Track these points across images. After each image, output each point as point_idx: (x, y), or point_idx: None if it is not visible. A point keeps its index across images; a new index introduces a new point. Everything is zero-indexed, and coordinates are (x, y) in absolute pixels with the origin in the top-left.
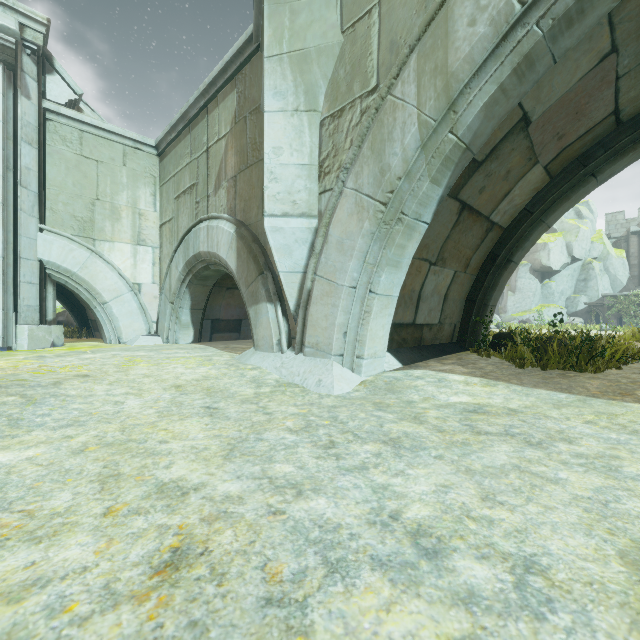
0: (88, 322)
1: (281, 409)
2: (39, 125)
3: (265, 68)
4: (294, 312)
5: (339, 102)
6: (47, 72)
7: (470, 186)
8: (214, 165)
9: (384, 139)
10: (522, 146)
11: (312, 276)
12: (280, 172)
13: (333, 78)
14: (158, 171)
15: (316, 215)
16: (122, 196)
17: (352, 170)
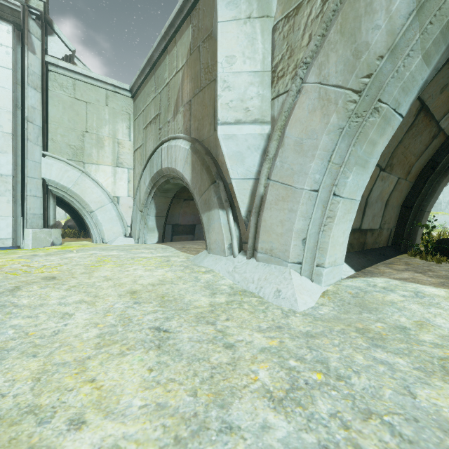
0: (85, 226)
1: (244, 337)
2: (42, 74)
3: None
4: (245, 218)
5: None
6: (49, 34)
7: (435, 83)
8: (173, 95)
9: (359, 14)
10: None
11: (265, 181)
12: (233, 80)
13: None
14: (132, 109)
15: (268, 121)
16: (105, 129)
17: (314, 62)
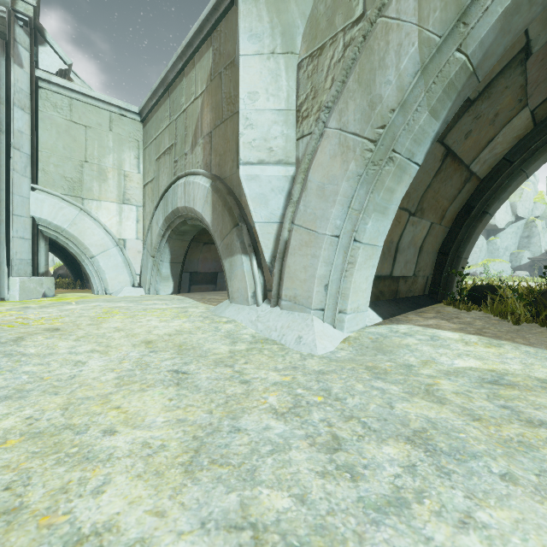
0: (82, 275)
1: (260, 375)
2: (31, 92)
3: (240, 10)
4: (270, 264)
5: (318, 40)
6: (39, 43)
7: (457, 129)
8: (191, 124)
9: (374, 67)
10: (516, 84)
11: (289, 226)
12: (256, 118)
13: (312, 16)
14: (141, 136)
15: (293, 162)
16: (108, 159)
17: (335, 108)
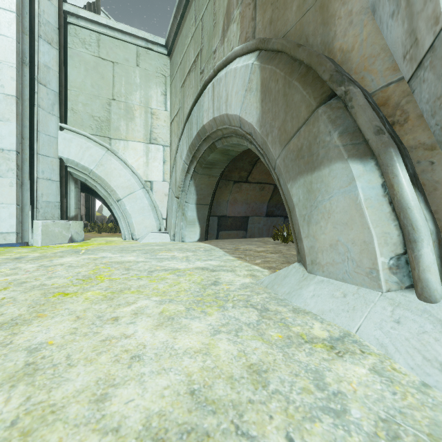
0: None
1: None
2: (59, 27)
3: None
4: None
5: None
6: None
7: None
8: (221, 2)
9: None
10: None
11: None
12: None
13: None
14: (168, 71)
15: None
16: (135, 96)
17: None
